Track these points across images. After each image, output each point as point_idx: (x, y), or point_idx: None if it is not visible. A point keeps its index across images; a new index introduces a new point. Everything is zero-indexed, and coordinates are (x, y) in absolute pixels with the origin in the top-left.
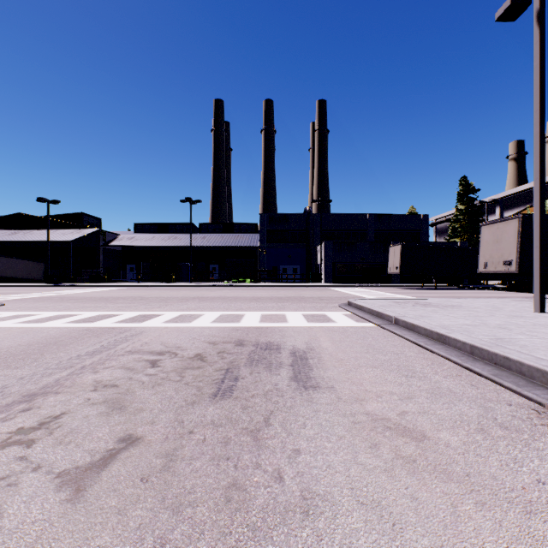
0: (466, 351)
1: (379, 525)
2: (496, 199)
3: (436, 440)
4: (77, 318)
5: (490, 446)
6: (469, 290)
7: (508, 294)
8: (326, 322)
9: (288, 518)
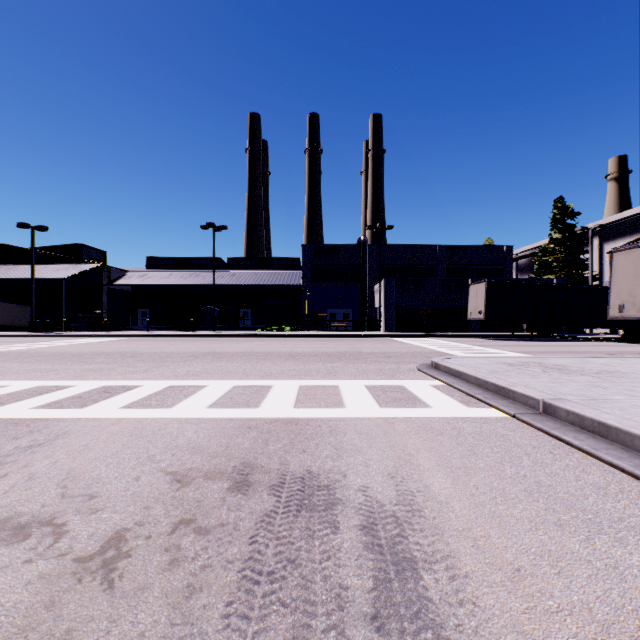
0: None
1: None
2: (603, 225)
3: None
4: None
5: None
6: (578, 342)
7: None
8: (412, 405)
9: None
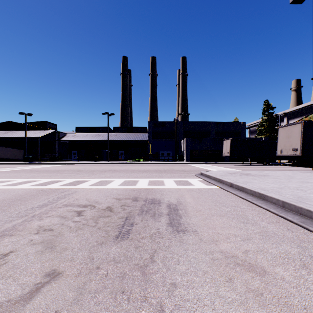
0: (279, 205)
1: None
2: (285, 113)
3: (274, 275)
4: (37, 182)
5: None
6: (270, 166)
7: (293, 168)
8: (188, 185)
9: None
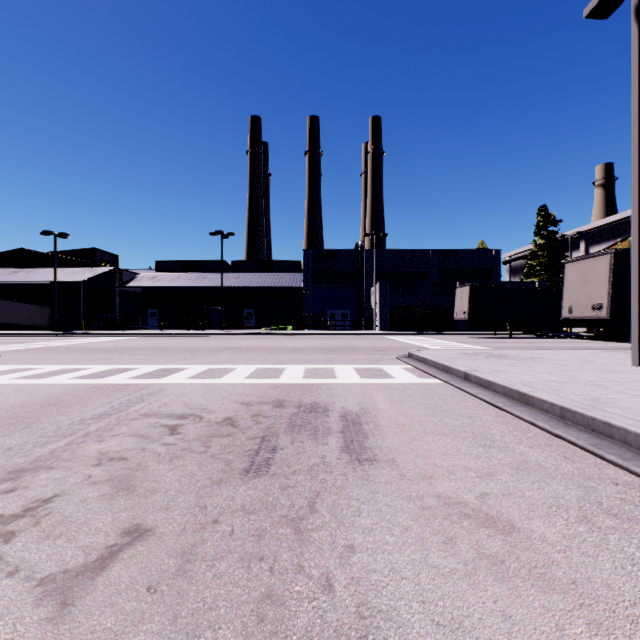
0: (555, 414)
1: None
2: (581, 232)
3: (528, 532)
4: (85, 372)
5: (597, 541)
6: (550, 339)
7: (596, 344)
8: (383, 377)
9: None
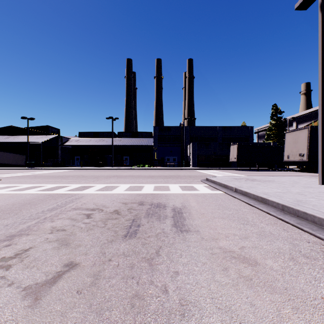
0: (279, 208)
1: (231, 323)
2: (293, 117)
3: (264, 265)
4: (43, 188)
5: (298, 269)
6: (278, 171)
7: (301, 174)
8: (193, 190)
9: (171, 319)
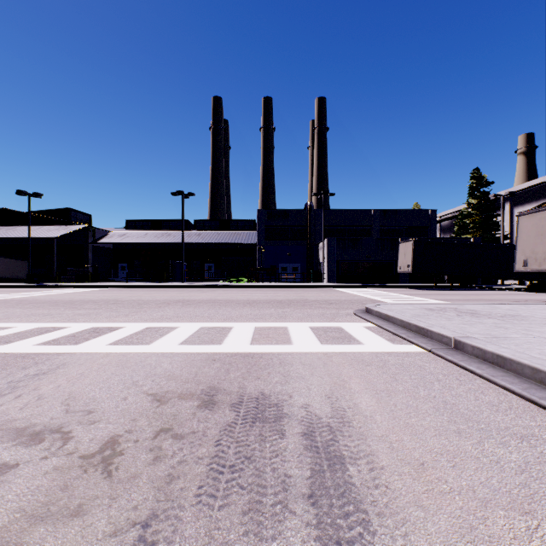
0: None
1: None
2: (513, 192)
3: None
4: None
5: None
6: (491, 291)
7: (542, 297)
8: (348, 343)
9: None
